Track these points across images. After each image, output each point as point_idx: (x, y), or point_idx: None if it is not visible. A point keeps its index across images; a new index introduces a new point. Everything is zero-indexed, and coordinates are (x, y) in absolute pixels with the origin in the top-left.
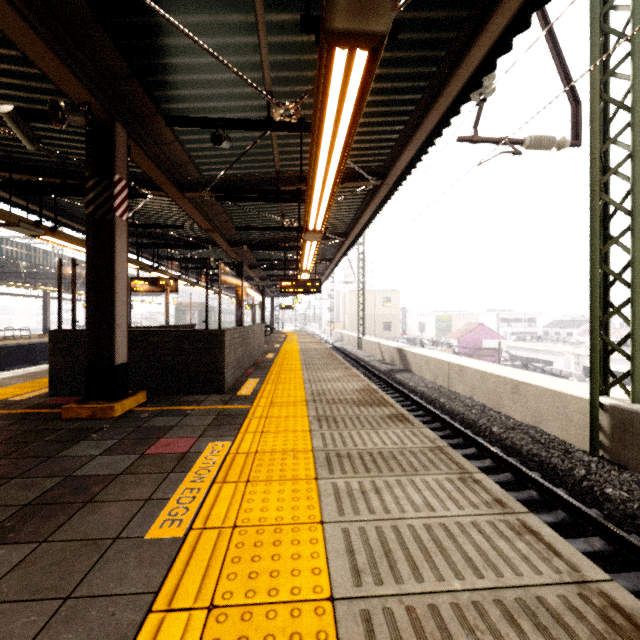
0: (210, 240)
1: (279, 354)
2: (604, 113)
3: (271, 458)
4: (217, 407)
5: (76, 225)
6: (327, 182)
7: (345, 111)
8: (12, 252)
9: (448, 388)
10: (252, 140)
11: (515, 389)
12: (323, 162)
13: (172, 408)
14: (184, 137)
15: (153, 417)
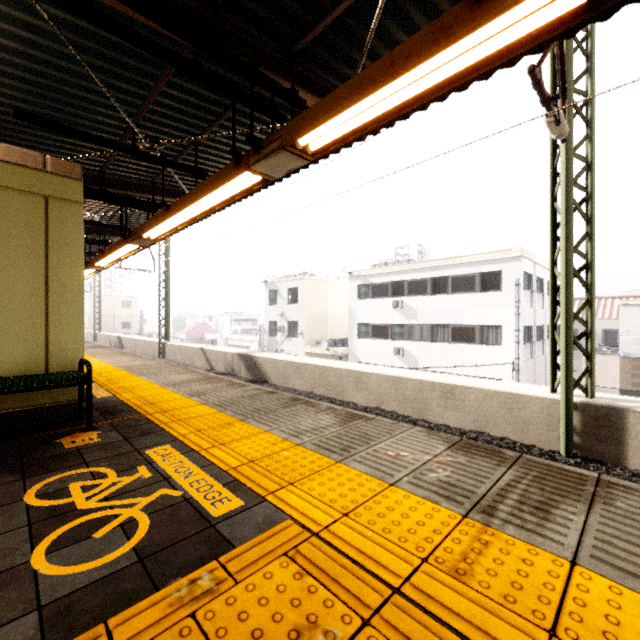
0: None
1: None
2: (166, 262)
3: None
4: None
5: None
6: None
7: None
8: None
9: (136, 351)
10: None
11: (150, 344)
12: None
13: None
14: None
15: None
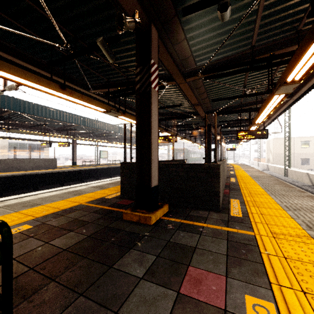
0: (193, 112)
1: (238, 179)
2: None
3: None
4: (222, 228)
5: (134, 113)
6: None
7: None
8: (114, 129)
9: None
10: (238, 20)
11: None
12: None
13: (187, 222)
14: (189, 35)
15: (176, 230)
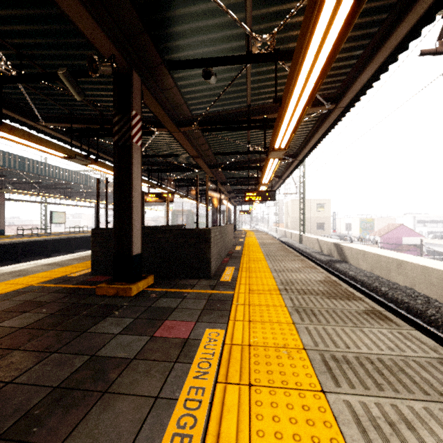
0: (195, 165)
1: (244, 246)
2: None
3: (266, 354)
4: (207, 291)
5: (111, 159)
6: (302, 98)
7: (345, 3)
8: (77, 179)
9: (386, 278)
10: (230, 80)
11: None
12: (304, 76)
13: (173, 290)
14: (180, 83)
15: (159, 298)
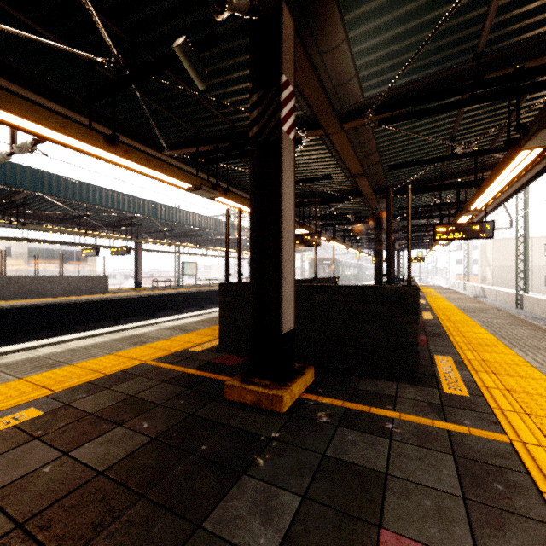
0: (352, 191)
1: (437, 313)
2: None
3: None
4: (434, 423)
5: (243, 194)
6: None
7: None
8: (207, 225)
9: None
10: None
11: None
12: None
13: (356, 407)
14: (354, 32)
15: (336, 427)
